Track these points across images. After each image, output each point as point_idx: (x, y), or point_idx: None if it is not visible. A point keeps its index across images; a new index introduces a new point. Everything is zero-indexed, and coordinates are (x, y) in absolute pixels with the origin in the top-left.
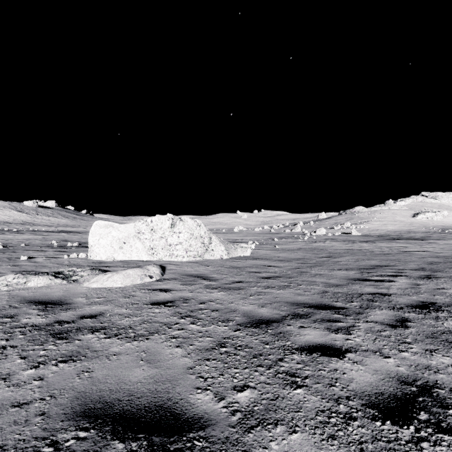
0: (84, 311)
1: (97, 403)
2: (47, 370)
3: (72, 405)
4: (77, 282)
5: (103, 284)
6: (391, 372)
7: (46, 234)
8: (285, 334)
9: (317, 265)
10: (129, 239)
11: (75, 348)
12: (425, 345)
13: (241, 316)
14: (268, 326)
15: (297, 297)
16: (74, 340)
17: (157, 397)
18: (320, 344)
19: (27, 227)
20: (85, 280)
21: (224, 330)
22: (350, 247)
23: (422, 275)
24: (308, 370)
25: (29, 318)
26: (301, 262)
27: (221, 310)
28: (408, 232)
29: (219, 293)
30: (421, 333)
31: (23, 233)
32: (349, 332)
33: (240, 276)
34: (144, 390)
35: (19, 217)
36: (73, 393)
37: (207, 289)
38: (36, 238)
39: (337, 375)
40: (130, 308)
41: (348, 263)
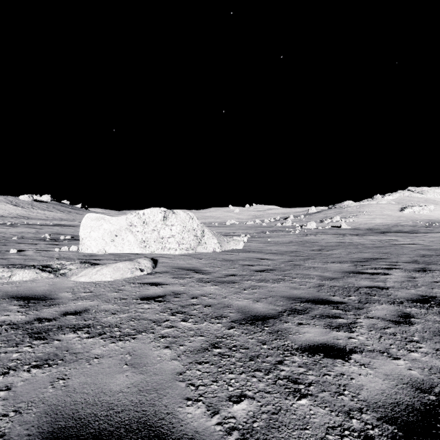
0: (68, 307)
1: (69, 420)
2: (17, 377)
3: (39, 422)
4: (65, 275)
5: (91, 278)
6: (404, 377)
7: (40, 227)
8: (283, 332)
9: (310, 258)
10: (121, 232)
11: (53, 350)
12: (434, 343)
13: (235, 312)
14: (265, 323)
15: (293, 291)
16: (53, 340)
17: (141, 412)
18: (322, 343)
19: (22, 220)
20: (73, 274)
21: (217, 328)
22: (341, 240)
23: (417, 268)
24: (311, 375)
25: (7, 315)
26: (293, 255)
27: (214, 305)
28: (396, 225)
29: (212, 287)
30: (428, 330)
31: (17, 226)
32: (351, 330)
33: (233, 269)
34: (126, 402)
35: (14, 211)
36: (43, 406)
37: (200, 283)
38: (29, 231)
39: (345, 381)
40: (117, 304)
41: (341, 256)
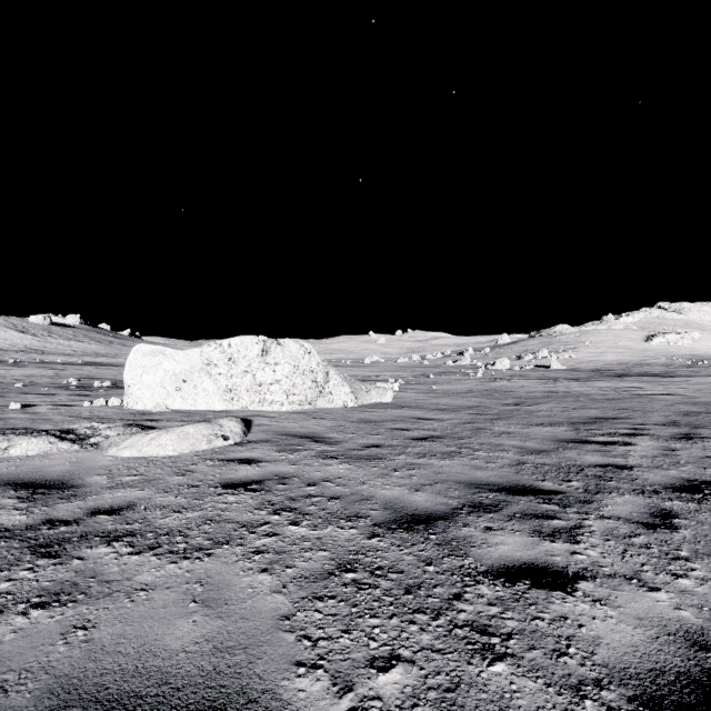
0: (100, 500)
1: (91, 705)
2: (5, 625)
3: (37, 709)
4: (97, 447)
5: (142, 452)
6: (669, 622)
7: (61, 367)
8: (461, 543)
9: (502, 418)
10: (192, 375)
11: (70, 576)
12: None
13: (380, 509)
14: (430, 528)
15: (475, 473)
16: (71, 558)
17: (216, 688)
18: (527, 563)
19: (33, 356)
20: (111, 444)
21: (350, 537)
22: (552, 388)
23: (677, 434)
24: (511, 619)
25: None
26: (475, 412)
27: (345, 497)
28: (640, 364)
29: (341, 466)
30: (703, 540)
31: (24, 366)
32: (575, 539)
33: (376, 436)
34: (191, 670)
35: (20, 341)
36: (46, 679)
37: (322, 460)
38: (44, 374)
39: (569, 629)
40: (183, 495)
41: (552, 414)
